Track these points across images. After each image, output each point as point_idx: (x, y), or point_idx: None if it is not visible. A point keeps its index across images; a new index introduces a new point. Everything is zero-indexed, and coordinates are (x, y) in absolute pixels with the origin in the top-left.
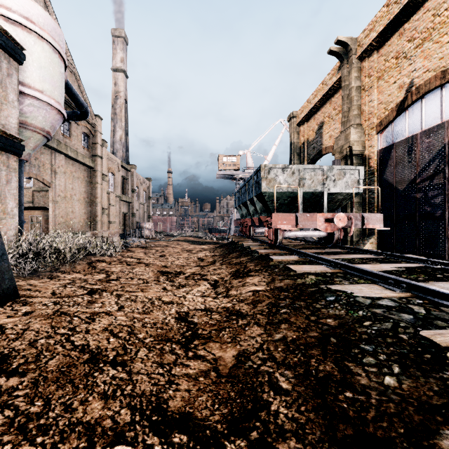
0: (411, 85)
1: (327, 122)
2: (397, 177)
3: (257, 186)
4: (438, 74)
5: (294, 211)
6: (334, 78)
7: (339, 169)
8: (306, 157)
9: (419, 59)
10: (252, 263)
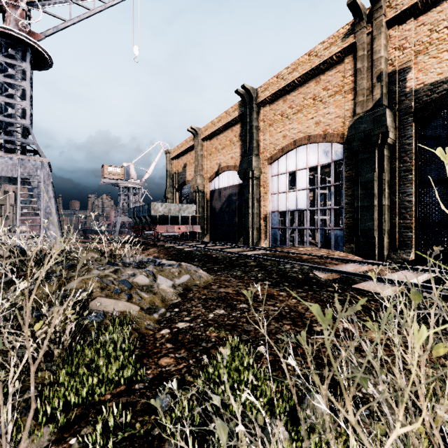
0: (220, 165)
1: (189, 165)
2: (216, 206)
3: (148, 211)
4: (227, 166)
5: (166, 223)
6: (192, 143)
7: (186, 205)
8: (177, 182)
9: (222, 155)
10: (149, 246)
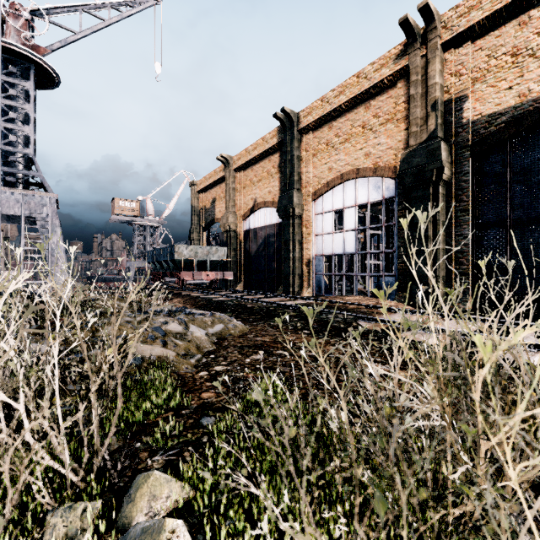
0: (256, 200)
1: (218, 200)
2: (251, 248)
3: (171, 254)
4: (264, 201)
5: (192, 269)
6: (222, 174)
7: (216, 248)
8: (204, 220)
9: (258, 189)
10: (172, 296)
